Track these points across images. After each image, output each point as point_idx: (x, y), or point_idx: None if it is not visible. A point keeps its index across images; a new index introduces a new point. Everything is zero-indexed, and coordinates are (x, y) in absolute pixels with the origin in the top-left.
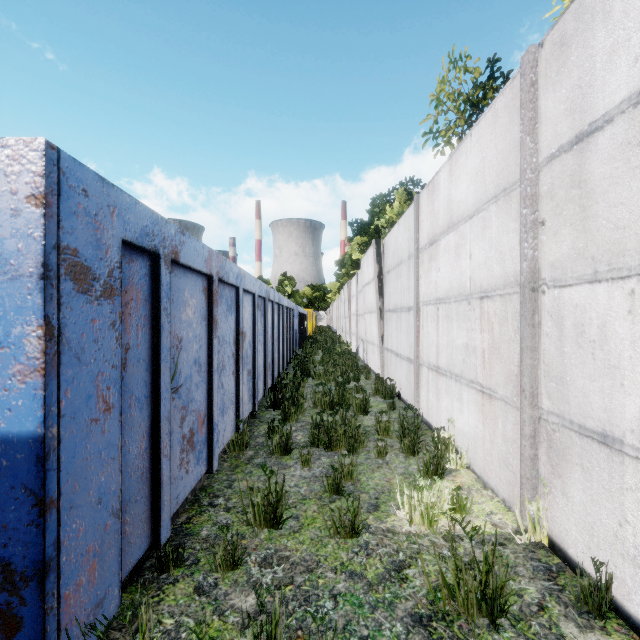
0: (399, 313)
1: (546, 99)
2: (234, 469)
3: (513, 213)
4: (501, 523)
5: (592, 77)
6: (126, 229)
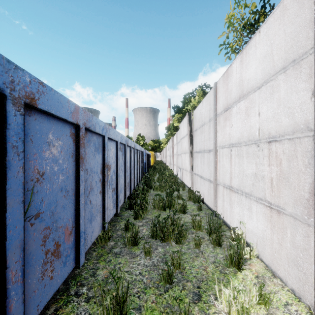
0: (203, 153)
1: None
2: (99, 258)
3: (303, 76)
4: None
5: None
6: None
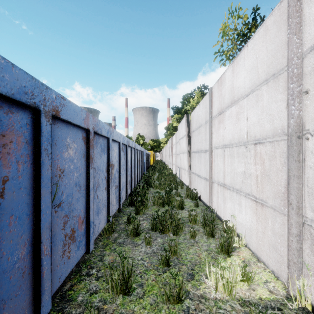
0: (200, 153)
1: (310, 7)
2: (105, 247)
3: (280, 89)
4: (275, 290)
5: None
6: None
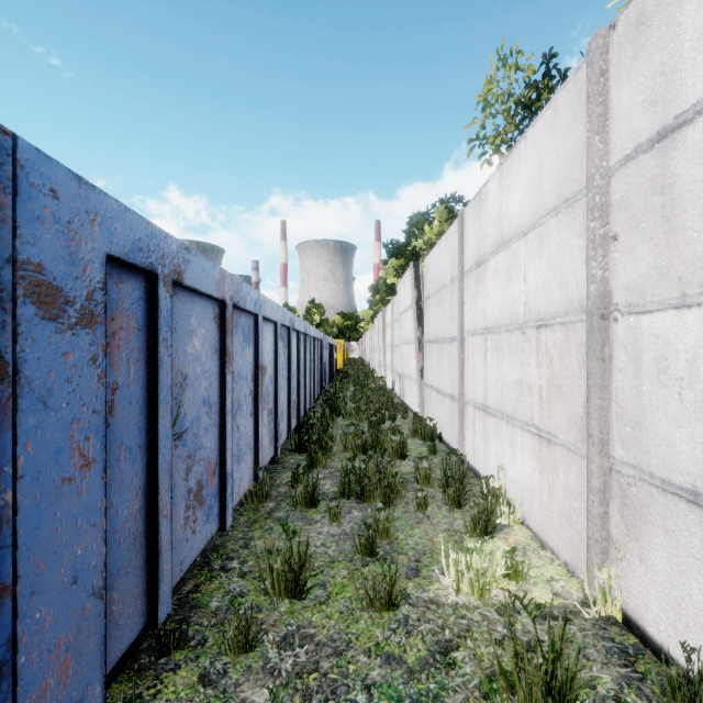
0: (440, 344)
1: (619, 90)
2: (252, 525)
3: (577, 227)
4: (564, 592)
5: (679, 60)
6: (112, 242)
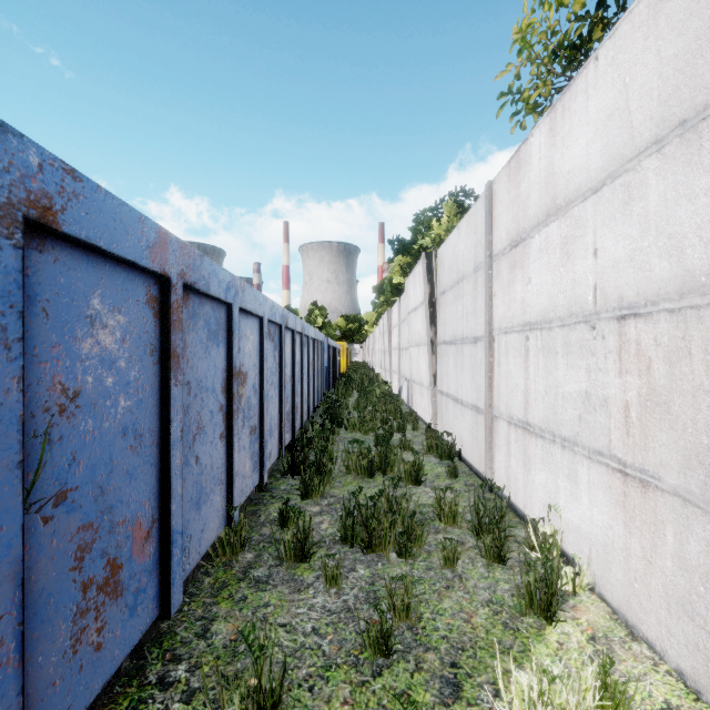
0: (460, 345)
1: None
2: (218, 592)
3: (708, 159)
4: None
5: None
6: None
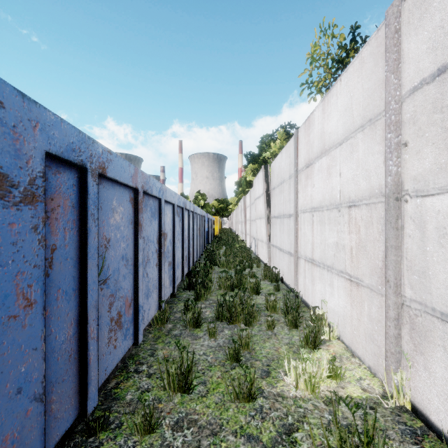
0: (282, 219)
1: (409, 42)
2: (156, 340)
3: (378, 138)
4: (369, 388)
5: None
6: (50, 143)
